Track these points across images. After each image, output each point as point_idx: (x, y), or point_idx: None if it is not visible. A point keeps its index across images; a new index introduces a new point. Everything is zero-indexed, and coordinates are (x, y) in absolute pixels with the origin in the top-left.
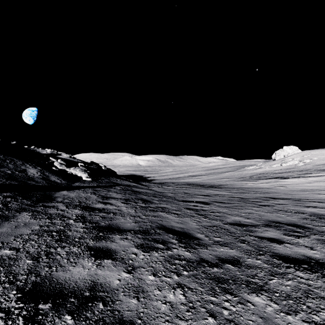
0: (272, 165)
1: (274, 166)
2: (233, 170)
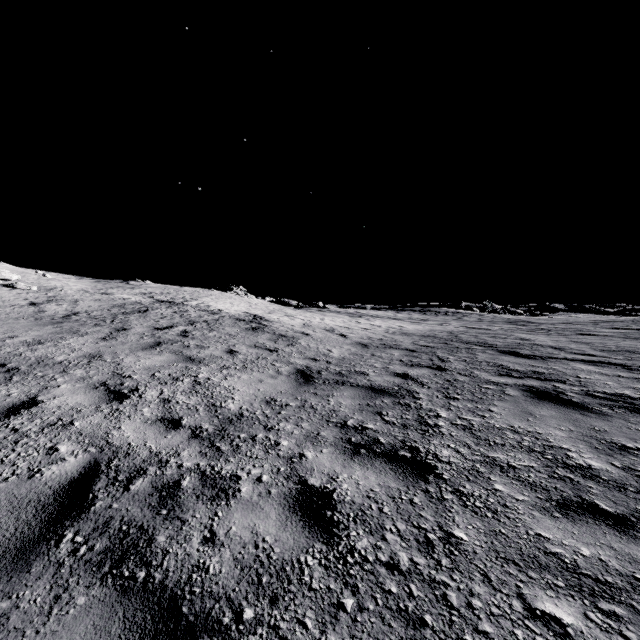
0: None
1: None
2: None
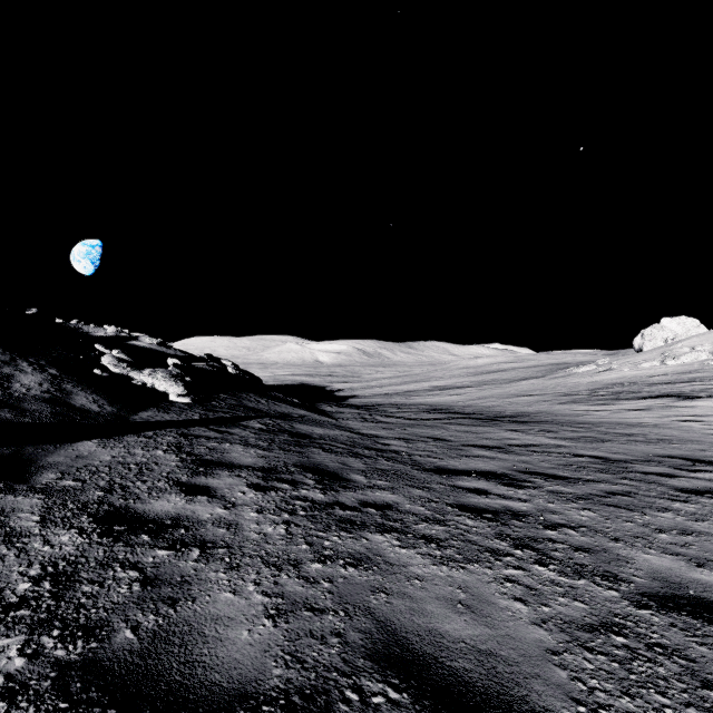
0: (641, 363)
1: (645, 365)
2: (538, 376)
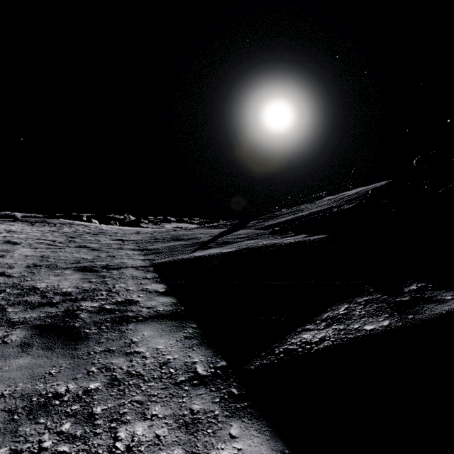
0: None
1: None
2: None
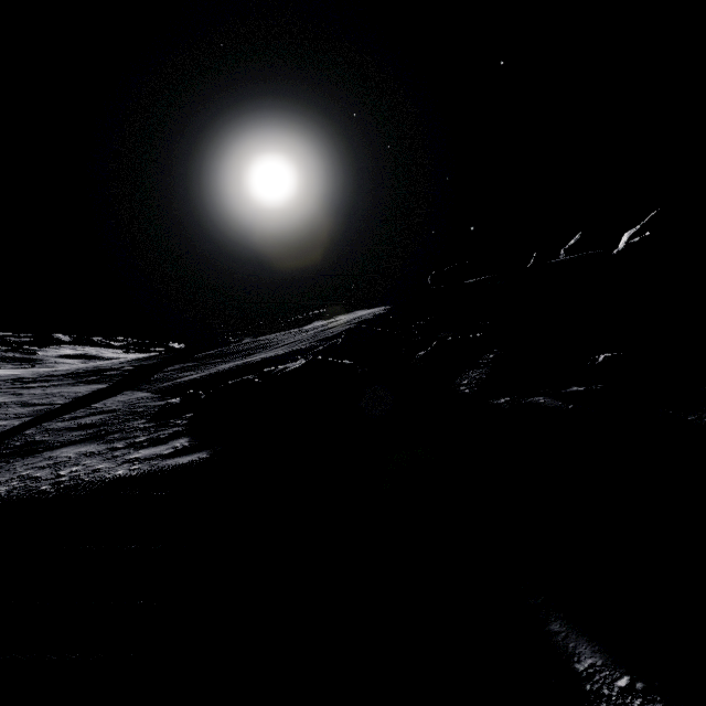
0: None
1: None
2: None
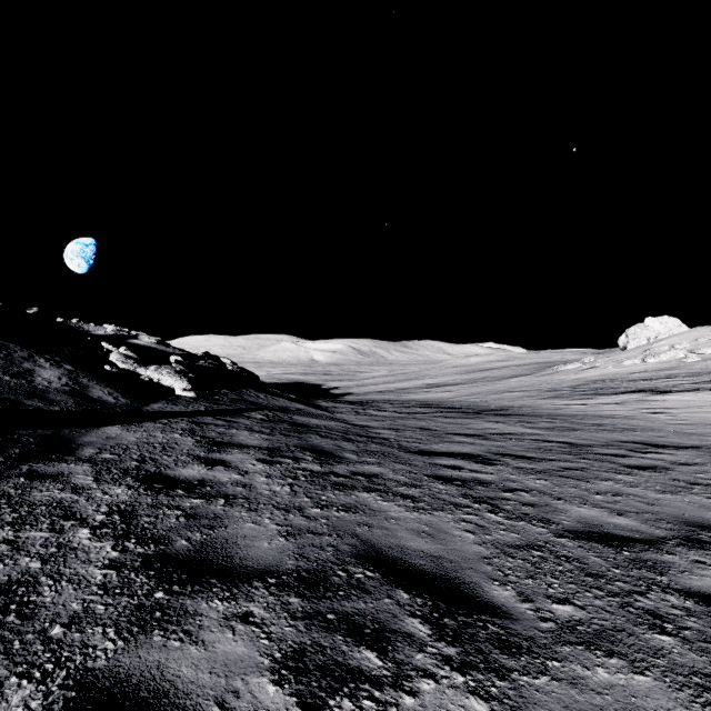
0: (623, 361)
1: (627, 363)
2: (527, 374)
